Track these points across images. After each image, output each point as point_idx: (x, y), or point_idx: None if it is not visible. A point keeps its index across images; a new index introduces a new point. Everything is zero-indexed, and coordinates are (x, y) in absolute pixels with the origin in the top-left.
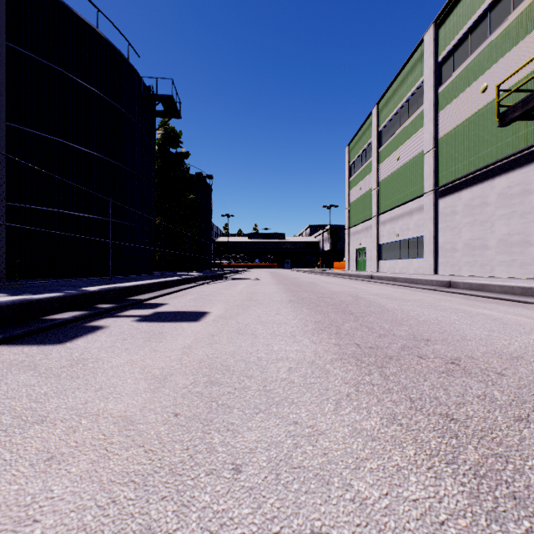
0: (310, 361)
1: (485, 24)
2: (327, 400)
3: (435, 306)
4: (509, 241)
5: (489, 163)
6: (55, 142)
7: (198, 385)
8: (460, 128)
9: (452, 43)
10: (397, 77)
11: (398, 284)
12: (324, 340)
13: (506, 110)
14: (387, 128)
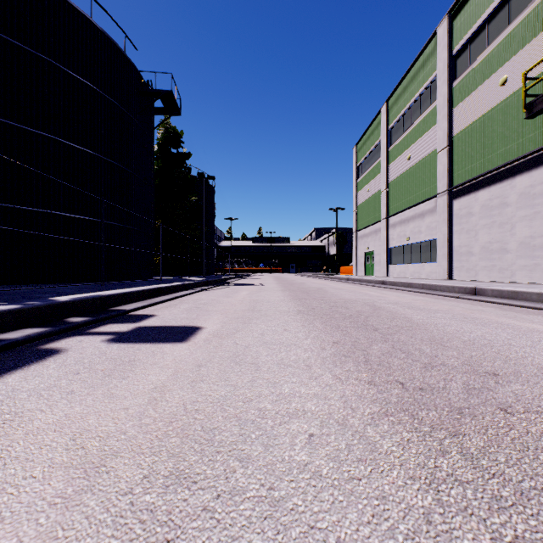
0: (340, 420)
1: (504, 13)
2: (393, 538)
3: (472, 319)
4: (531, 244)
5: (509, 160)
6: (44, 138)
7: (152, 486)
8: (477, 125)
9: (468, 35)
10: (408, 72)
11: (415, 291)
12: (353, 375)
13: (535, 99)
14: (397, 127)
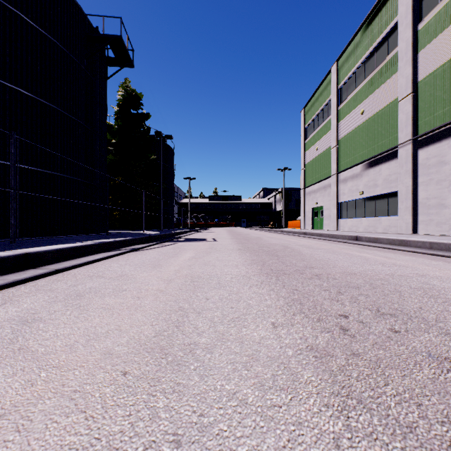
0: None
1: None
2: None
3: None
4: None
5: None
6: None
7: None
8: None
9: None
10: (361, 27)
11: (425, 252)
12: None
13: None
14: (348, 84)
